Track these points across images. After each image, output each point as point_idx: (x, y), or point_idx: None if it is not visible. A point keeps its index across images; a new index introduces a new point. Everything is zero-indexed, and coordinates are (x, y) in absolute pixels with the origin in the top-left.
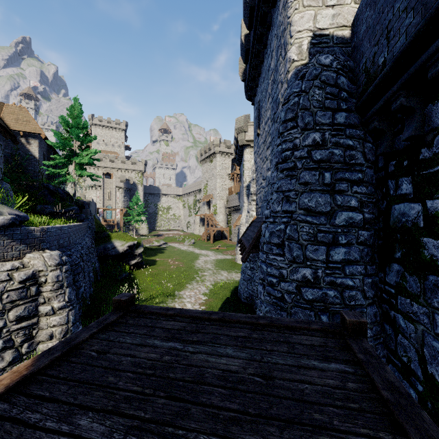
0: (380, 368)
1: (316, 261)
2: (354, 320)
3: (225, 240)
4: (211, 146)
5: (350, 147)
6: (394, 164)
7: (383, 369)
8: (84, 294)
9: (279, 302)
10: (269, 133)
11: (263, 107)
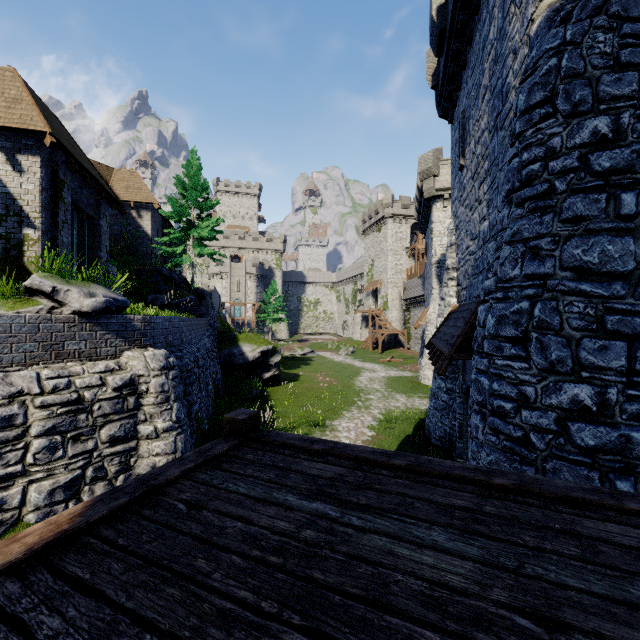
0: None
1: (603, 371)
2: None
3: (400, 349)
4: (379, 207)
5: None
6: None
7: None
8: (200, 414)
9: (518, 446)
10: (486, 155)
11: (472, 117)
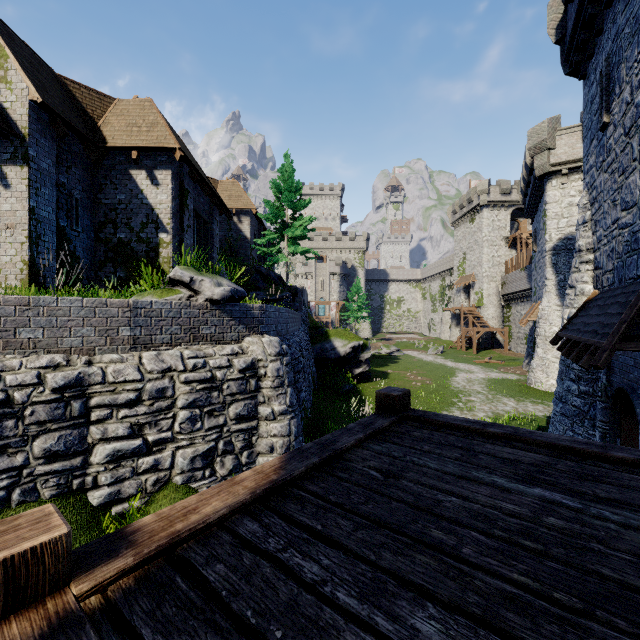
0: None
1: None
2: None
3: (499, 349)
4: (472, 195)
5: None
6: None
7: None
8: (305, 402)
9: None
10: None
11: (626, 59)
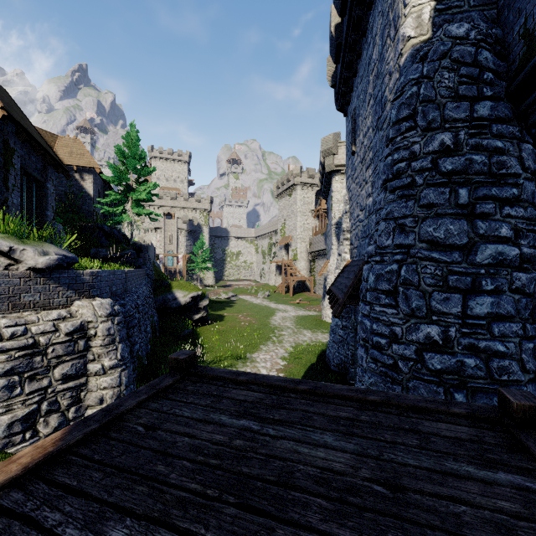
0: None
1: (446, 315)
2: (527, 404)
3: (307, 292)
4: (290, 176)
5: (498, 151)
6: None
7: None
8: (140, 352)
9: (390, 371)
10: (370, 147)
11: (361, 115)
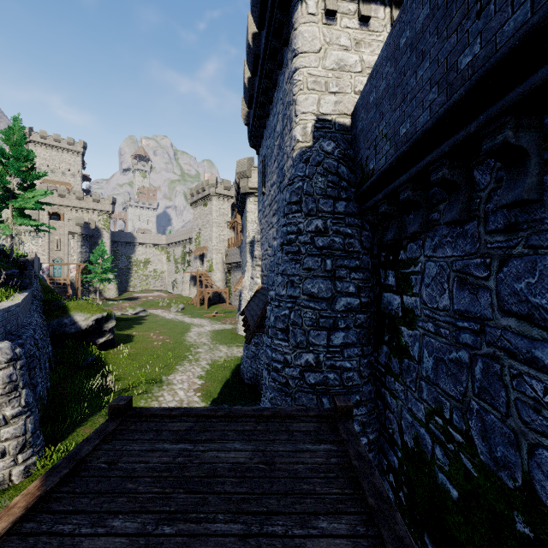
0: (356, 443)
1: (318, 346)
2: (343, 405)
3: (223, 304)
4: (205, 186)
5: (349, 236)
6: (384, 256)
7: (357, 444)
8: (41, 393)
9: (284, 387)
10: (275, 200)
11: (269, 166)
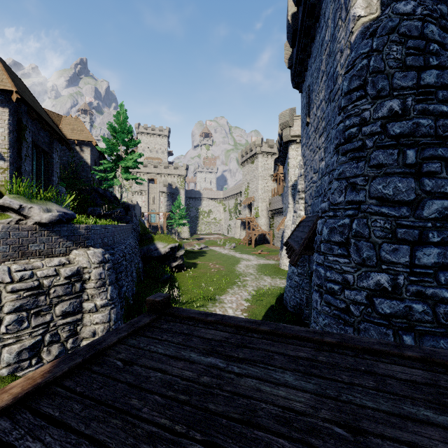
0: None
1: (395, 265)
2: None
3: (267, 244)
4: (253, 146)
5: (443, 115)
6: None
7: None
8: (127, 293)
9: (342, 314)
10: (323, 117)
11: (314, 90)
